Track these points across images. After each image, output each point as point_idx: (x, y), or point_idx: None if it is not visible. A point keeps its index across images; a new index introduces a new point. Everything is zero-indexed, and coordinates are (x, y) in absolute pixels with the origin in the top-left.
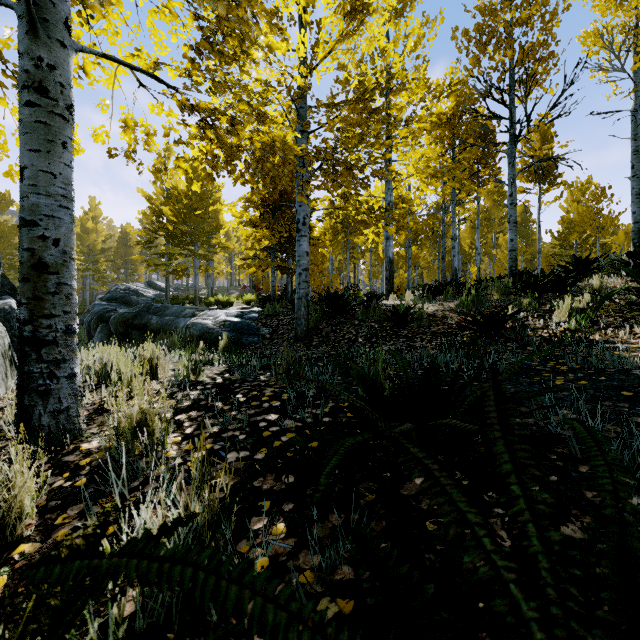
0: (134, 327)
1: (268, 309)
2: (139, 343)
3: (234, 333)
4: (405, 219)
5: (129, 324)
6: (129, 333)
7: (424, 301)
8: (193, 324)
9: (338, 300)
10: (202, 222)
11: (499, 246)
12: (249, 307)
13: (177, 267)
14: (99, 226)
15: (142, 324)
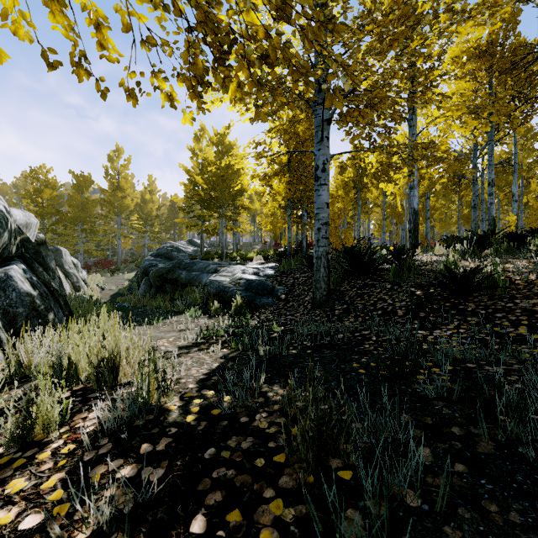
0: (167, 281)
1: (283, 266)
2: (171, 295)
3: (248, 293)
4: (429, 167)
5: (163, 278)
6: (164, 286)
7: (470, 257)
8: (210, 282)
9: (363, 258)
10: (228, 187)
11: (527, 193)
12: (266, 262)
13: (207, 227)
14: (154, 197)
15: (174, 278)
